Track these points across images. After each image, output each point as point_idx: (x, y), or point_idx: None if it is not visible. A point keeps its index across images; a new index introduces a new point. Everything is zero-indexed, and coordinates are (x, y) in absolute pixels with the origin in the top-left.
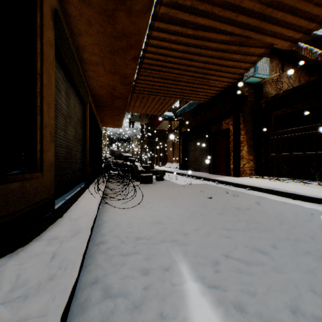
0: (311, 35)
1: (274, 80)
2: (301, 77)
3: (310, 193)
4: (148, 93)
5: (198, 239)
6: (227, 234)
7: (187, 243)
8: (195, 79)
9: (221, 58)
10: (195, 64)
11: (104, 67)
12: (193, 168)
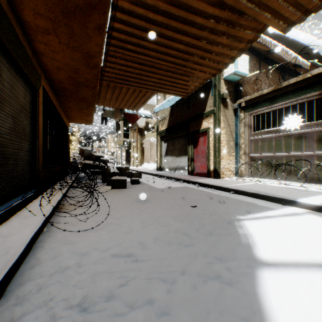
0: (285, 39)
1: (252, 80)
2: (275, 79)
3: (301, 198)
4: (121, 81)
5: (190, 292)
6: (230, 274)
7: (173, 306)
8: (176, 67)
9: (207, 41)
10: (177, 46)
11: (58, 37)
12: (172, 169)
